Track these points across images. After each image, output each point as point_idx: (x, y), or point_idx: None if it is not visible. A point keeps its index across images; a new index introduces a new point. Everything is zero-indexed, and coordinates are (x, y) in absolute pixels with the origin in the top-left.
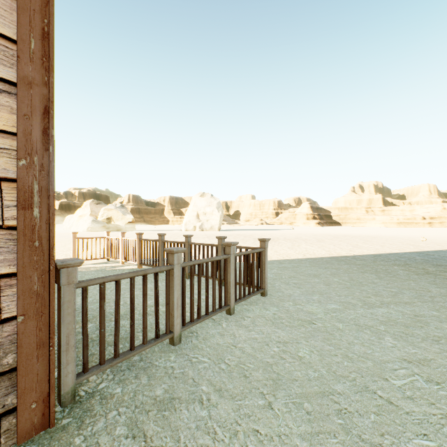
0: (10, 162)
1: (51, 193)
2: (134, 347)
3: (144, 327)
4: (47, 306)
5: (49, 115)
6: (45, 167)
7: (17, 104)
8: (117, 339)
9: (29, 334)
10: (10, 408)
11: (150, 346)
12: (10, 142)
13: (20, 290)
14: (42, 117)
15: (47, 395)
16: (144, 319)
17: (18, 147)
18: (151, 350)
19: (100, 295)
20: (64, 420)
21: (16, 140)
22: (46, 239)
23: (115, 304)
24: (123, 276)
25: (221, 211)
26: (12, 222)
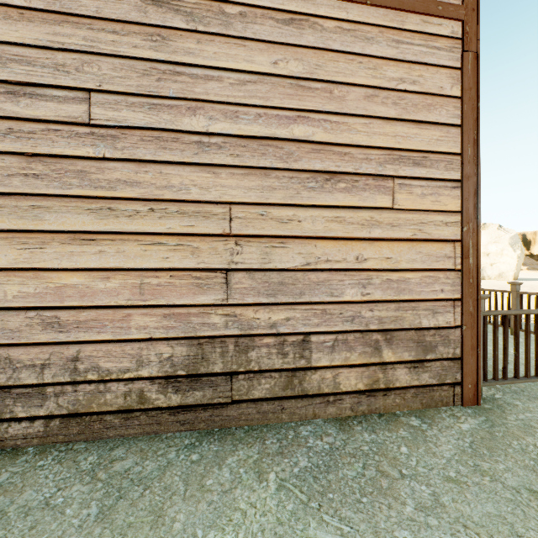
0: (457, 230)
1: (478, 247)
2: (518, 376)
3: (526, 361)
4: (475, 323)
5: (476, 195)
6: (474, 230)
7: (462, 193)
8: (506, 364)
9: (467, 339)
10: (457, 381)
11: (532, 380)
12: (457, 217)
13: (463, 310)
14: (473, 197)
15: (475, 383)
16: (526, 354)
17: (462, 220)
18: (526, 386)
19: (494, 325)
20: (484, 405)
21: (460, 215)
22: (475, 278)
23: (503, 335)
24: (511, 313)
25: (518, 249)
26: (458, 267)
